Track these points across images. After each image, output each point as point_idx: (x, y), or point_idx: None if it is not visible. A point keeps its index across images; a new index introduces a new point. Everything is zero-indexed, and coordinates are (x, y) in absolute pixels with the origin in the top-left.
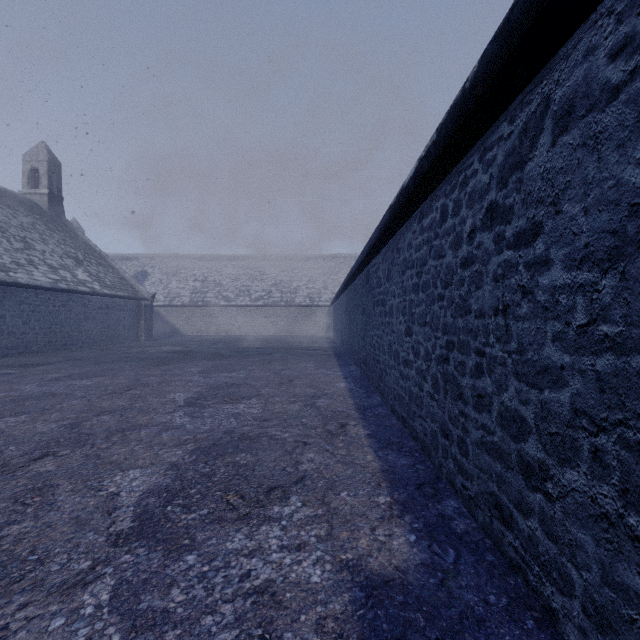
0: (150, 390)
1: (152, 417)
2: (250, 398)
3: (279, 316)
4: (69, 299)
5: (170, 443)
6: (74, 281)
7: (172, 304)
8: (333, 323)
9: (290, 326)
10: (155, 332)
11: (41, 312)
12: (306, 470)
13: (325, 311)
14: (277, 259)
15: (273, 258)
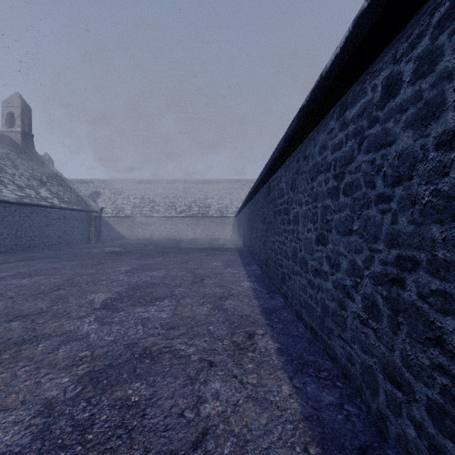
0: (76, 290)
1: (61, 323)
2: (163, 299)
3: (197, 224)
4: (32, 211)
5: (62, 363)
6: (37, 197)
7: (118, 215)
8: (237, 230)
9: (205, 232)
10: (105, 236)
11: (8, 221)
12: (209, 416)
13: (231, 221)
14: (196, 182)
15: (193, 182)
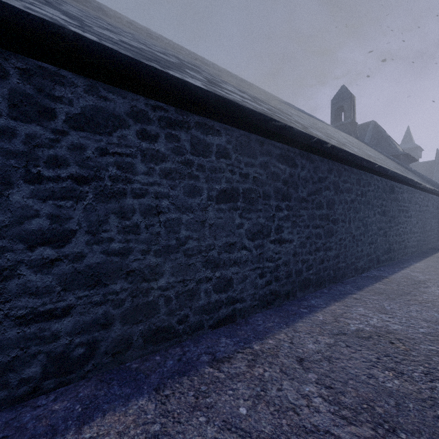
0: None
1: None
2: None
3: None
4: None
5: None
6: None
7: None
8: None
9: None
10: None
11: None
12: None
13: None
14: None
15: None
